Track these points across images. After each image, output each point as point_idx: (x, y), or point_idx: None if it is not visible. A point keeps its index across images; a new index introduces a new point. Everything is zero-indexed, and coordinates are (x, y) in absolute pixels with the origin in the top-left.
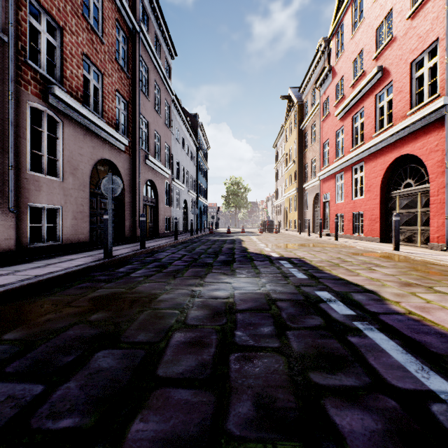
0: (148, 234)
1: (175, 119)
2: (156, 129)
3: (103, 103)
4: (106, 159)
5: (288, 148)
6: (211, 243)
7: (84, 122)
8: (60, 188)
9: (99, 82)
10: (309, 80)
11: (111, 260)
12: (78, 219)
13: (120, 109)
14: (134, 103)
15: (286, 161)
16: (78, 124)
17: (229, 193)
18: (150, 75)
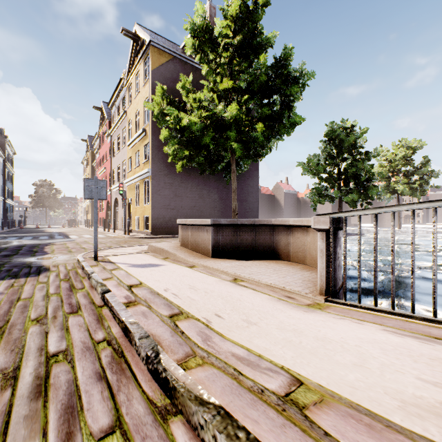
0: None
1: None
2: None
3: None
4: None
5: (87, 172)
6: (27, 231)
7: None
8: None
9: None
10: (96, 142)
11: None
12: None
13: None
14: None
15: None
16: None
17: (38, 194)
18: None
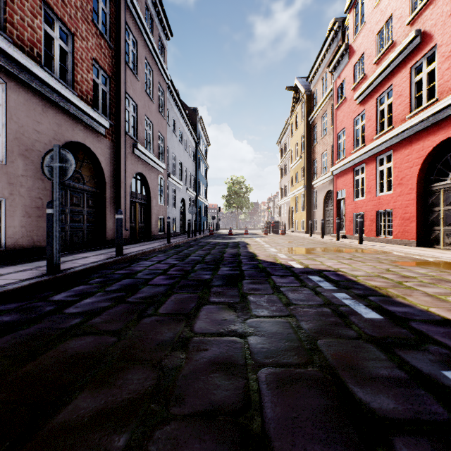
0: (138, 236)
1: (171, 108)
2: (147, 115)
3: (73, 72)
4: (78, 142)
5: (294, 144)
6: (211, 247)
7: (42, 89)
8: (2, 174)
9: (67, 44)
10: (319, 67)
11: (56, 277)
12: (34, 217)
13: (100, 84)
14: (118, 80)
15: (292, 157)
16: (32, 90)
17: (230, 193)
18: (139, 50)
